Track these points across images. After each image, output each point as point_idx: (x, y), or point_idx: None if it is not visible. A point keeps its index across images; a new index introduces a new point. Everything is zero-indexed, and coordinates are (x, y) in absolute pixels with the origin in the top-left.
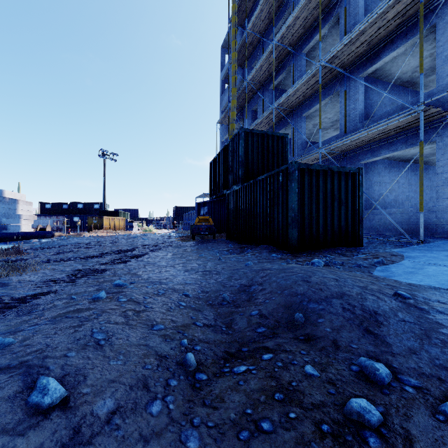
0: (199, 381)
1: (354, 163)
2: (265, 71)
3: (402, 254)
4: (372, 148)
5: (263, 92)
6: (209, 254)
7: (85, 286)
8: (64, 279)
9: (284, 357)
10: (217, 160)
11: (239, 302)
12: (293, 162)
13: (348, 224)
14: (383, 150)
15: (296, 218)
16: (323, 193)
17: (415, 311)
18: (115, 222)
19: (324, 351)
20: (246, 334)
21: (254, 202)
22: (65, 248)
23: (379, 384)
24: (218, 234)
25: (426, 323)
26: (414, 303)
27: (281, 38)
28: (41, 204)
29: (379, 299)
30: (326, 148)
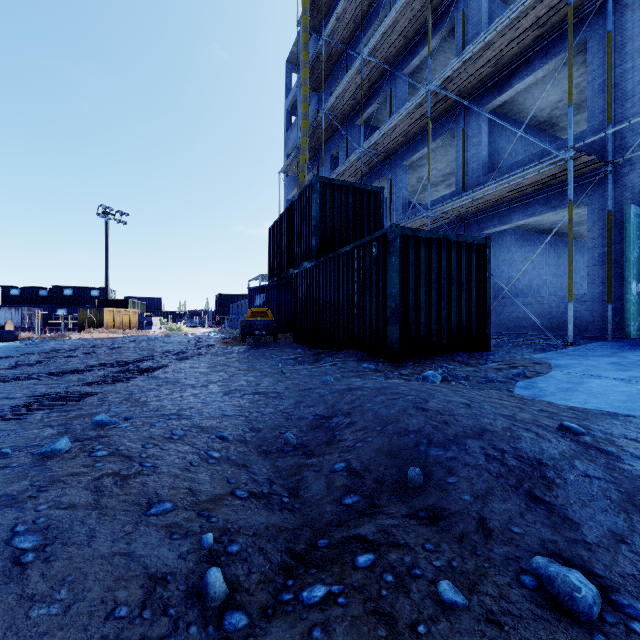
0: (231, 632)
1: (475, 233)
2: (350, 97)
3: (548, 362)
4: (500, 212)
5: (347, 129)
6: (267, 365)
7: (40, 427)
8: (3, 414)
9: (396, 560)
10: (280, 224)
11: (312, 447)
12: (394, 226)
13: (472, 318)
14: (516, 215)
15: (398, 310)
16: (436, 273)
17: (599, 457)
18: (123, 317)
19: (466, 543)
20: (325, 509)
21: (335, 286)
22: (30, 357)
23: (582, 620)
24: (281, 335)
25: (625, 480)
26: (592, 442)
27: (373, 50)
28: (3, 289)
29: (539, 437)
30: (437, 210)
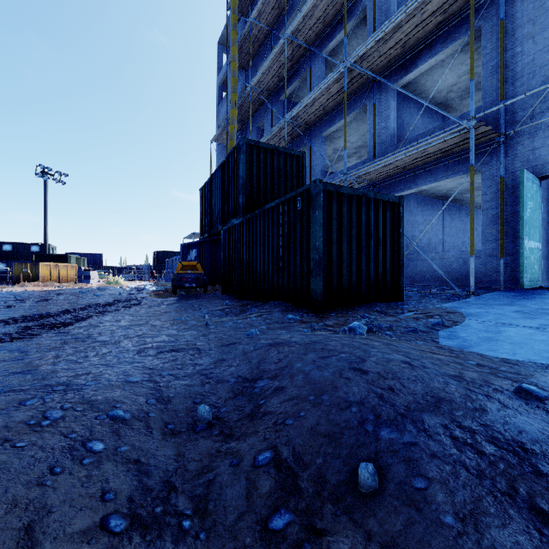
0: None
1: None
2: (275, 74)
3: (459, 310)
4: (407, 178)
5: (272, 103)
6: (194, 316)
7: None
8: None
9: None
10: (210, 185)
11: (231, 422)
12: (317, 181)
13: (387, 271)
14: (420, 181)
15: (321, 262)
16: (356, 228)
17: None
18: (60, 271)
19: None
20: (244, 542)
21: (261, 241)
22: None
23: None
24: (210, 287)
25: None
26: None
27: (295, 31)
28: None
29: (505, 407)
30: (353, 175)
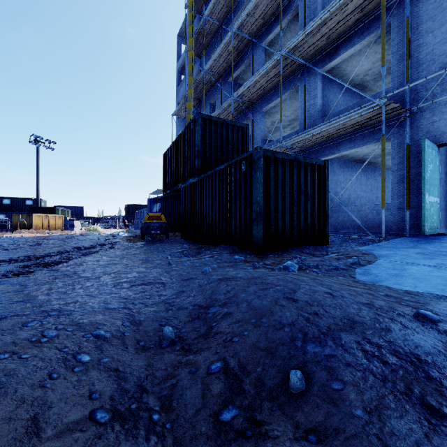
0: None
1: None
2: (224, 61)
3: (373, 252)
4: (331, 145)
5: (222, 85)
6: (158, 257)
7: None
8: None
9: None
10: (171, 151)
11: (189, 340)
12: (258, 148)
13: (315, 220)
14: (342, 147)
15: (261, 213)
16: (290, 186)
17: None
18: (49, 221)
19: None
20: (200, 430)
21: (212, 196)
22: None
23: None
24: (172, 234)
25: None
26: None
27: (241, 26)
28: None
29: (405, 327)
30: (287, 142)
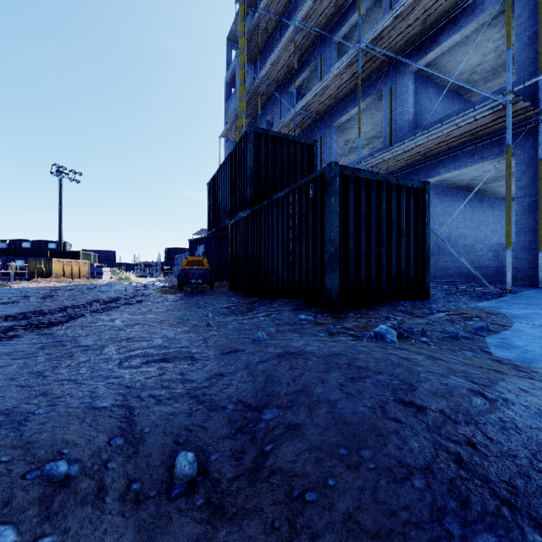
0: None
1: None
2: (284, 65)
3: (500, 311)
4: (427, 166)
5: (281, 95)
6: (197, 315)
7: None
8: None
9: None
10: (217, 178)
11: (223, 482)
12: (333, 163)
13: (411, 265)
14: (442, 168)
15: (337, 255)
16: (376, 217)
17: None
18: (72, 268)
19: None
20: None
21: (269, 234)
22: None
23: None
24: (218, 283)
25: None
26: None
27: (306, 17)
28: None
29: None
30: (368, 163)
